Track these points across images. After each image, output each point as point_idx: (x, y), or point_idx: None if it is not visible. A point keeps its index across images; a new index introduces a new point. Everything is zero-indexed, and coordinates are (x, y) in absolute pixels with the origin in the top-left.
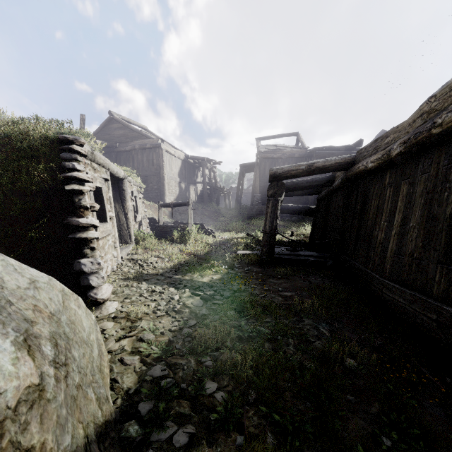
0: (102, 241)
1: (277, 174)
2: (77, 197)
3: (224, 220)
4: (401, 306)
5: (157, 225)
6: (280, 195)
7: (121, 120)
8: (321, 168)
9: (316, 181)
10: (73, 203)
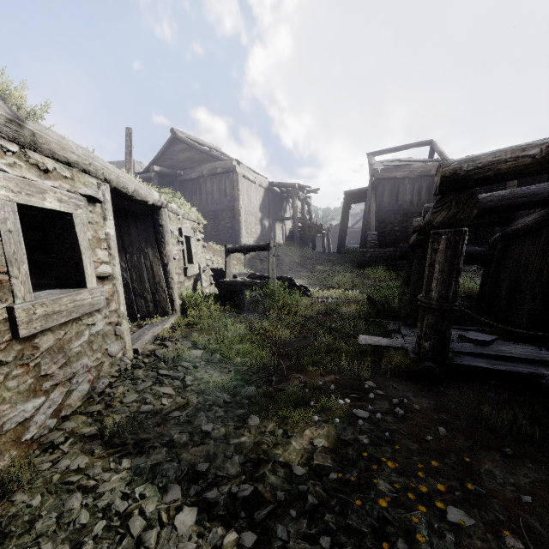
0: (60, 332)
1: (461, 172)
2: None
3: (323, 270)
4: None
5: (220, 281)
6: (463, 224)
7: (185, 139)
8: None
9: (522, 194)
10: None
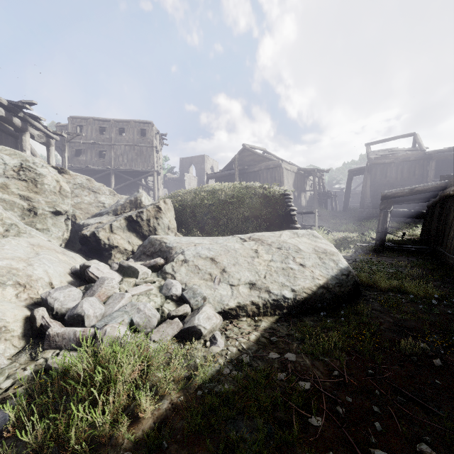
0: None
1: (386, 195)
2: (293, 217)
3: (335, 222)
4: (451, 264)
5: None
6: (389, 208)
7: (251, 149)
8: (420, 191)
9: (421, 195)
10: (292, 219)
